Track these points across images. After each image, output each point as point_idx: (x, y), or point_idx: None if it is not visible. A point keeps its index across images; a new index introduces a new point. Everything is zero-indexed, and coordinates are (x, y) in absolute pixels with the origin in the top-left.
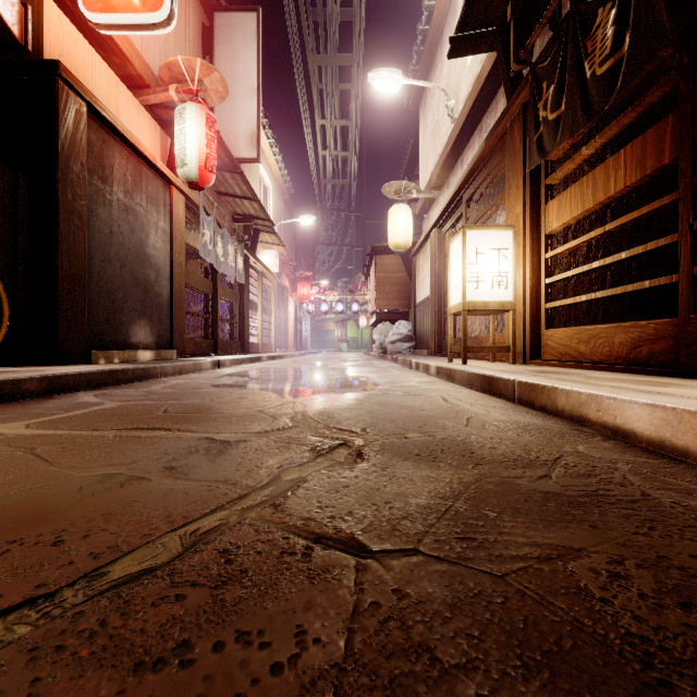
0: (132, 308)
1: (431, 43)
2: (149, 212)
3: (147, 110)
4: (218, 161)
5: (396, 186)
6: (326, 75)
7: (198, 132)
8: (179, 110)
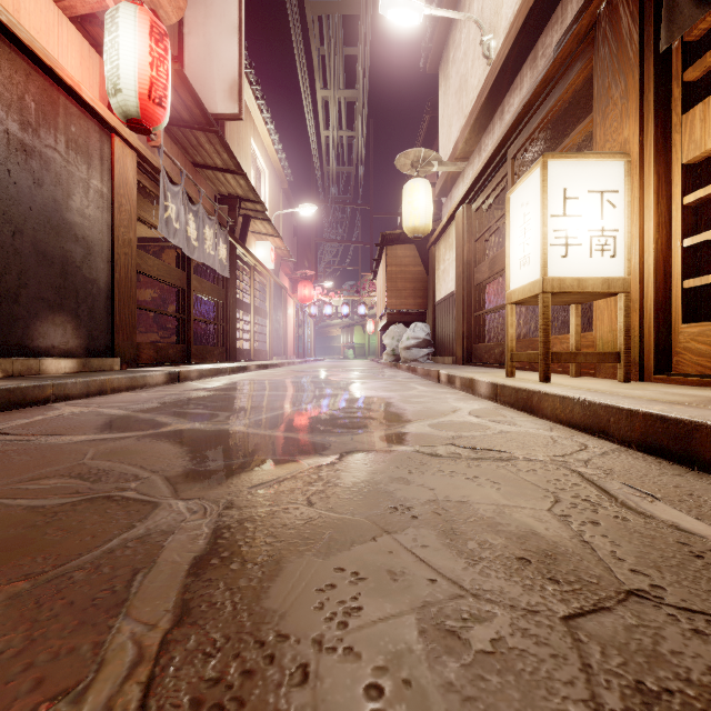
0: (37, 297)
1: None
2: (72, 163)
3: (79, 29)
4: (187, 115)
5: (413, 156)
6: (328, 33)
7: (138, 44)
8: (110, 13)
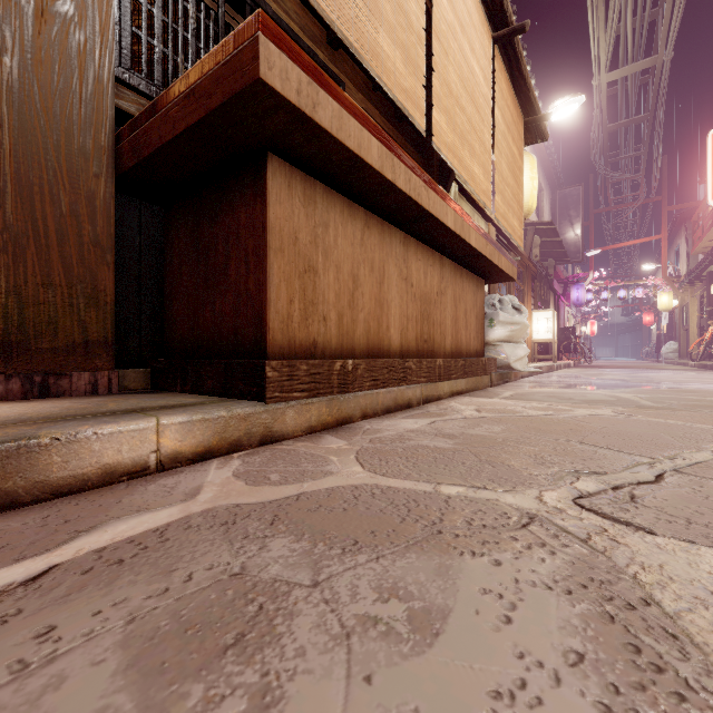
0: None
1: None
2: None
3: None
4: None
5: None
6: None
7: None
8: None
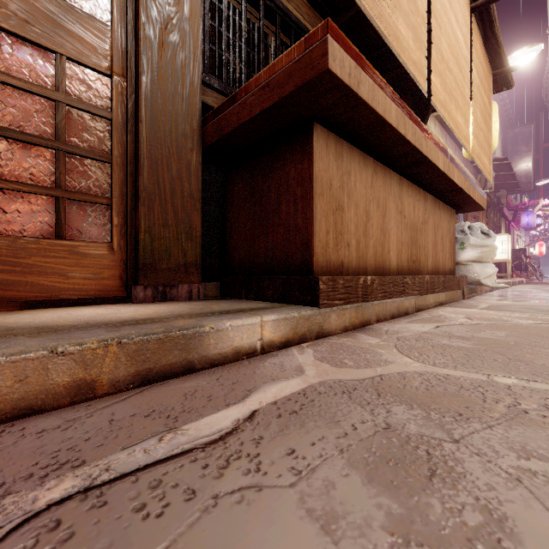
0: None
1: None
2: None
3: None
4: None
5: None
6: None
7: None
8: None
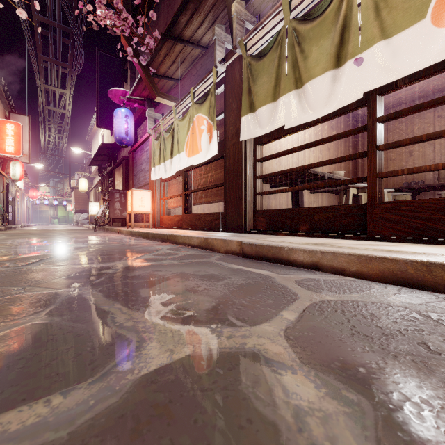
0: None
1: (93, 133)
2: (1, 187)
3: None
4: None
5: (82, 173)
6: (52, 121)
7: (20, 169)
8: (13, 163)
